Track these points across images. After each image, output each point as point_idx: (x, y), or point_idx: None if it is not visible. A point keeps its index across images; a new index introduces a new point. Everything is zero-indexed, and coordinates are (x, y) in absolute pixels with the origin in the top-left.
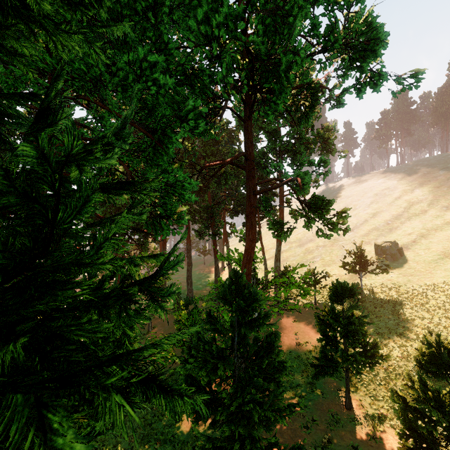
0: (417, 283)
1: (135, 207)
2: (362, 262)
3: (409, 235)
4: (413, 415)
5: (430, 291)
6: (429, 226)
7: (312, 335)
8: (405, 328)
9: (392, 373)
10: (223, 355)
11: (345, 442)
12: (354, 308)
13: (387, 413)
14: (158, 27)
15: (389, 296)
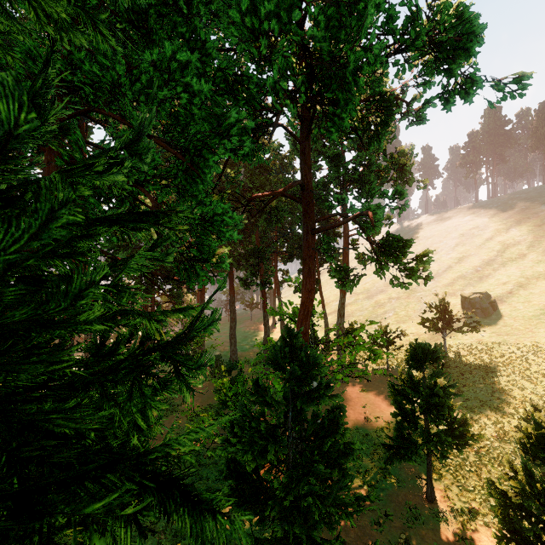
0: (514, 344)
1: (158, 245)
2: (446, 318)
3: (504, 285)
4: (516, 514)
5: (531, 354)
6: (529, 274)
7: (384, 407)
8: (500, 400)
9: (485, 456)
10: (275, 434)
11: (427, 544)
12: (438, 375)
13: (479, 508)
14: (192, 20)
15: (480, 360)
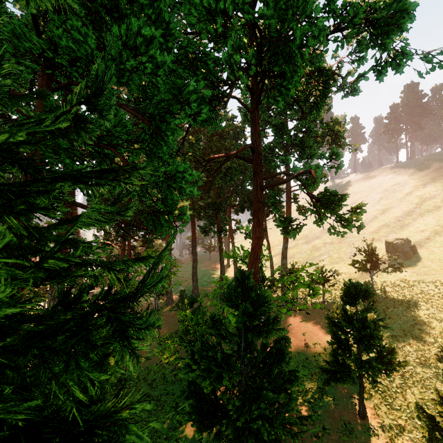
0: (432, 283)
1: (122, 200)
2: (373, 260)
3: (422, 232)
4: (442, 436)
5: None
6: None
7: (321, 335)
8: (421, 331)
9: (409, 379)
10: (229, 362)
11: None
12: (369, 310)
13: (405, 425)
14: (157, 3)
15: (403, 296)
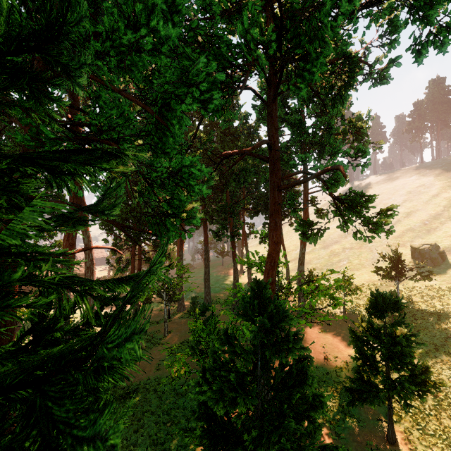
0: None
1: (107, 196)
2: (399, 267)
3: None
4: None
5: None
6: None
7: (342, 348)
8: None
9: (444, 401)
10: (244, 383)
11: None
12: (400, 325)
13: None
14: None
15: (432, 306)
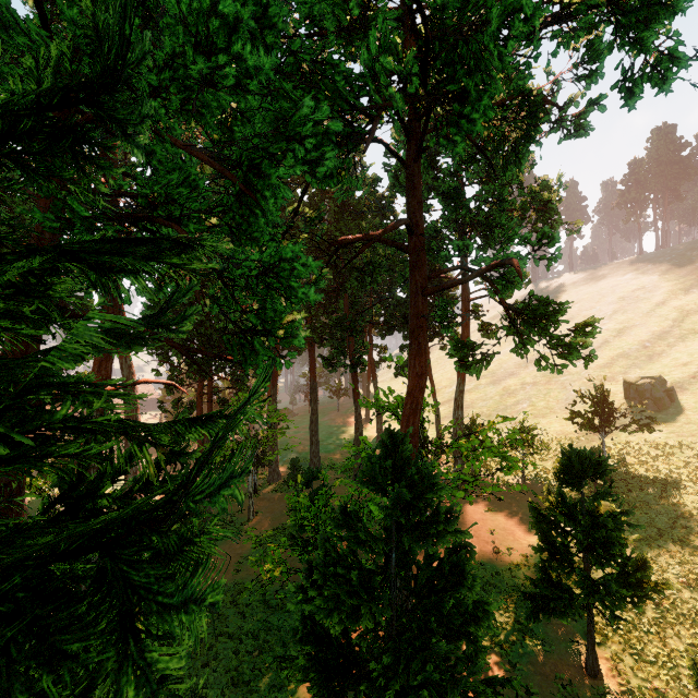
0: None
1: (173, 305)
2: (605, 412)
3: (685, 367)
4: None
5: None
6: None
7: (520, 535)
8: (688, 530)
9: (670, 611)
10: (371, 585)
11: None
12: (605, 497)
13: (665, 689)
14: None
15: (654, 471)
